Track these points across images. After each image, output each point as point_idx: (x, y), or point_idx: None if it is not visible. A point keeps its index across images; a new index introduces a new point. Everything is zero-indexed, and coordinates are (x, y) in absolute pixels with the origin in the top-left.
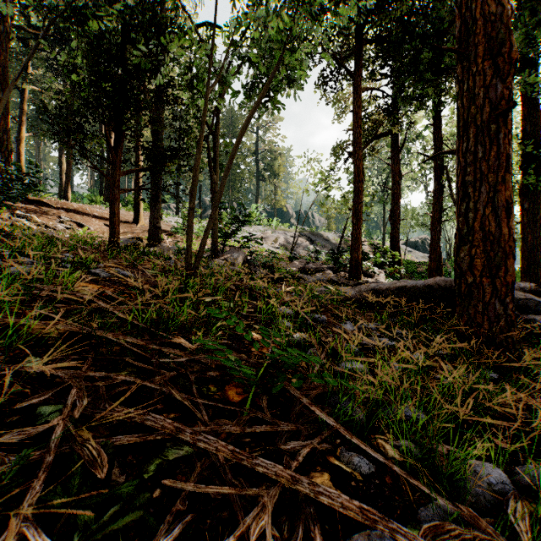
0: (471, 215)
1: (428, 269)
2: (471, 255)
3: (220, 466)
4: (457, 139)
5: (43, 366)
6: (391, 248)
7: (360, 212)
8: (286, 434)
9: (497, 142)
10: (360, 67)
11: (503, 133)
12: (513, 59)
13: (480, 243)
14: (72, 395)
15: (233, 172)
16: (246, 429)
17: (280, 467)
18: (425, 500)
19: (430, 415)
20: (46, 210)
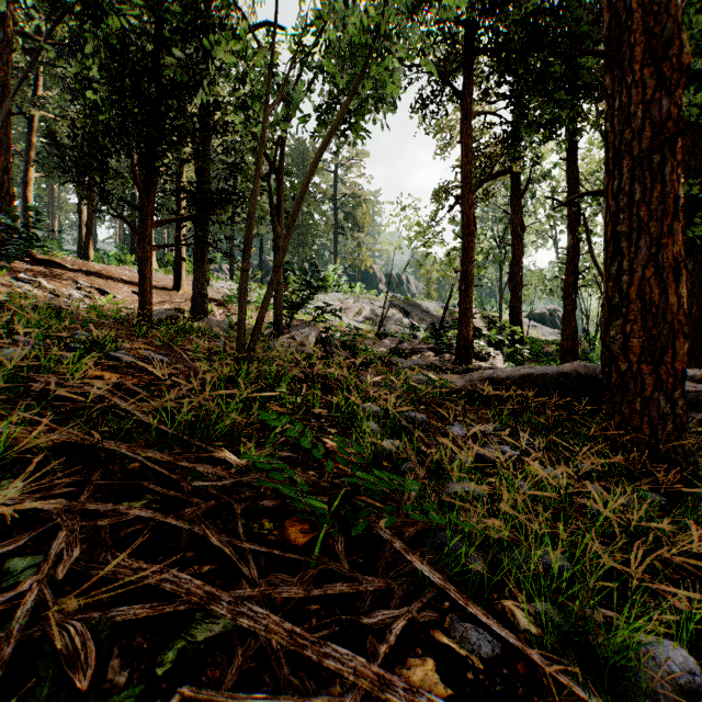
0: (625, 278)
1: (561, 350)
2: (625, 333)
3: (271, 653)
4: (606, 174)
5: (1, 507)
6: (511, 322)
7: (470, 275)
8: (372, 595)
9: (661, 178)
10: (470, 83)
11: (669, 166)
12: (684, 65)
13: (638, 316)
14: (59, 540)
15: (304, 224)
16: (312, 591)
17: (361, 658)
18: (577, 699)
19: (579, 566)
20: (59, 272)
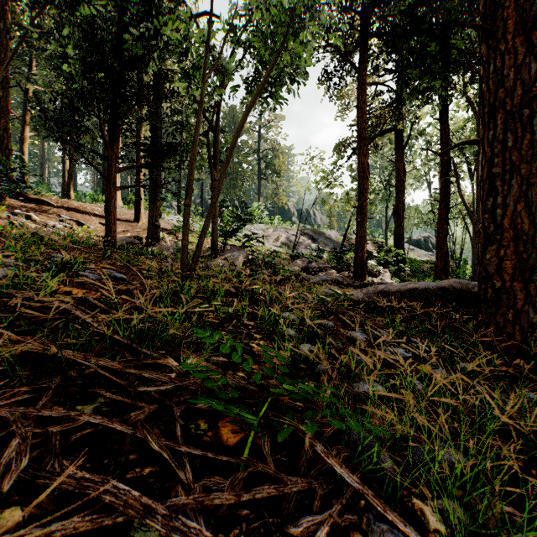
0: (498, 211)
1: (435, 268)
2: (499, 257)
3: None
4: (482, 126)
5: None
6: (395, 246)
7: (365, 210)
8: (296, 495)
9: (530, 128)
10: (365, 60)
11: (536, 118)
12: None
13: (510, 242)
14: (11, 449)
15: (235, 171)
16: (242, 496)
17: None
18: None
19: (481, 467)
20: (46, 208)
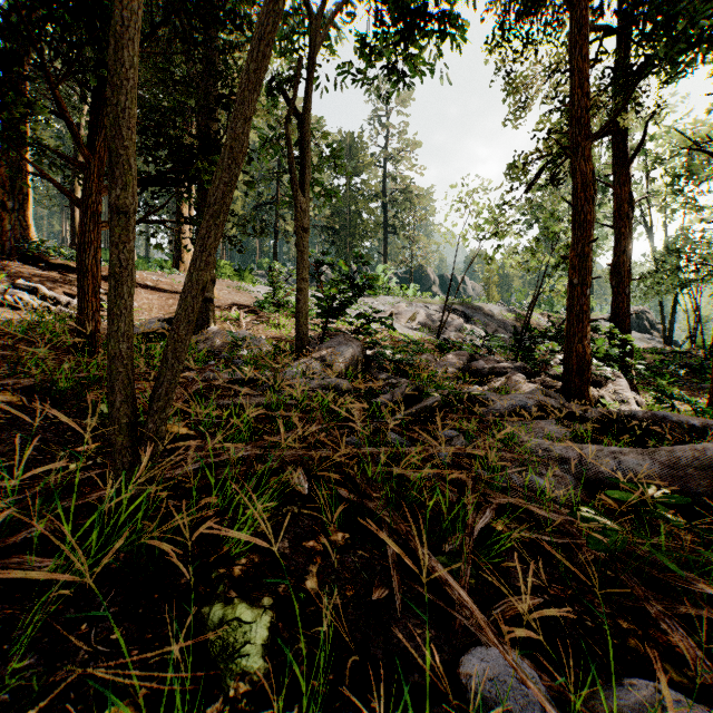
0: None
1: None
2: None
3: None
4: None
5: None
6: (614, 328)
7: (588, 261)
8: None
9: None
10: None
11: None
12: None
13: None
14: None
15: (352, 224)
16: None
17: None
18: None
19: None
20: (73, 278)
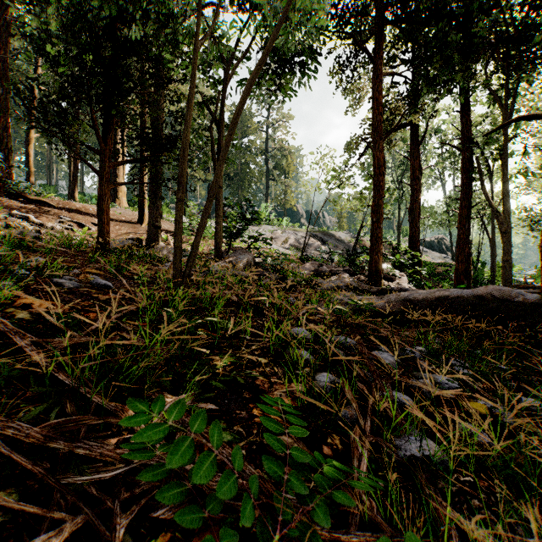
0: None
1: (455, 271)
2: None
3: None
4: None
5: None
6: (410, 248)
7: (381, 209)
8: None
9: None
10: (380, 47)
11: None
12: None
13: None
14: None
15: (242, 172)
16: None
17: None
18: None
19: None
20: (46, 209)
